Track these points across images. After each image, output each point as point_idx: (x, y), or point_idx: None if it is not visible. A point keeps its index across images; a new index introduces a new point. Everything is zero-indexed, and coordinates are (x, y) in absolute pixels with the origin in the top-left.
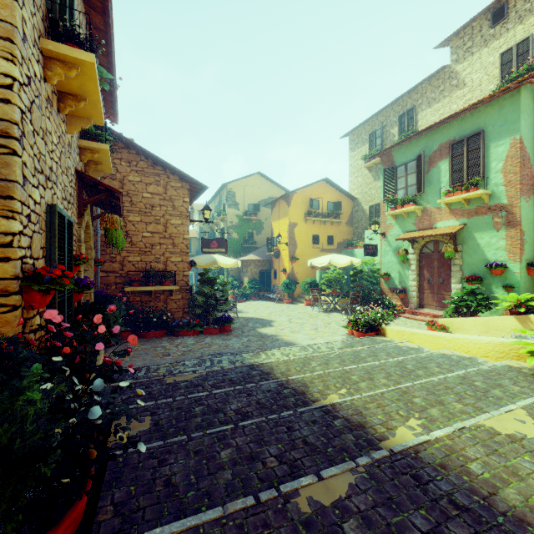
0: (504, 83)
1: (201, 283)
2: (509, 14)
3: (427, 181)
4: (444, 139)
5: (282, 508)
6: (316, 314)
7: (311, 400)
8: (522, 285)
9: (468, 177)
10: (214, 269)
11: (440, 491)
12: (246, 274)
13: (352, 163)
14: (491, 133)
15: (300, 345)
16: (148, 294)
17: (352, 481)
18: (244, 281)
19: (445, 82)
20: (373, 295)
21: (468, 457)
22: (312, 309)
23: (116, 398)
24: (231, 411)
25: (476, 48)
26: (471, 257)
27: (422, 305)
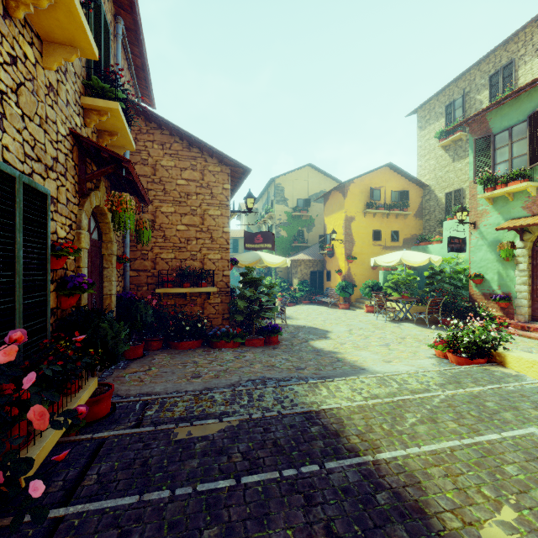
0: None
1: (243, 284)
2: None
3: None
4: None
5: None
6: (382, 324)
7: None
8: None
9: None
10: (261, 270)
11: None
12: (296, 276)
13: (422, 144)
14: None
15: (376, 375)
16: (182, 296)
17: None
18: (293, 283)
19: None
20: (461, 303)
21: None
22: (376, 318)
23: (91, 468)
24: None
25: None
26: None
27: (537, 318)
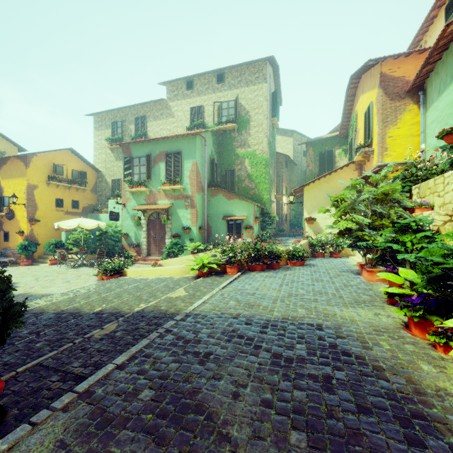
0: (192, 125)
1: None
2: (194, 88)
3: (153, 173)
4: (162, 149)
5: (88, 340)
6: (65, 270)
7: (85, 314)
8: (197, 238)
9: (174, 176)
10: None
11: (150, 316)
12: None
13: (97, 140)
14: (184, 154)
15: (61, 293)
16: None
17: (117, 325)
18: None
19: (164, 108)
20: (116, 250)
21: (161, 306)
22: (60, 267)
23: None
24: (25, 334)
25: (180, 97)
26: (175, 223)
27: (150, 254)
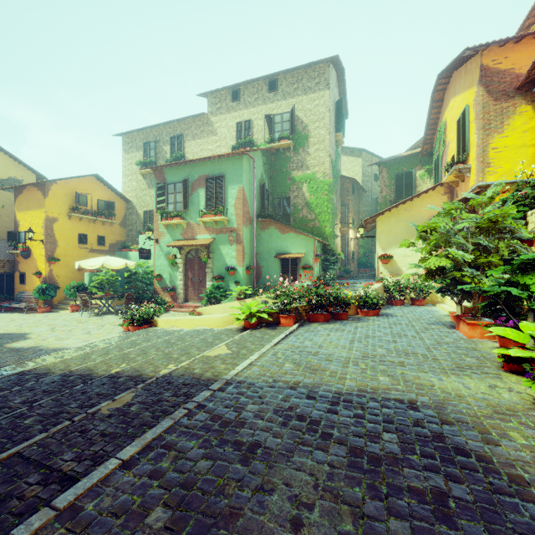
0: (238, 144)
1: None
2: (241, 99)
3: (191, 202)
4: (202, 173)
5: (92, 417)
6: (87, 318)
7: (98, 376)
8: (244, 281)
9: (216, 205)
10: None
11: (179, 383)
12: None
13: (126, 165)
14: (229, 178)
15: (76, 347)
16: None
17: (134, 395)
18: None
19: (204, 125)
20: (147, 295)
21: (195, 368)
22: (81, 315)
23: None
24: (16, 404)
25: (223, 111)
26: (218, 262)
27: (187, 300)
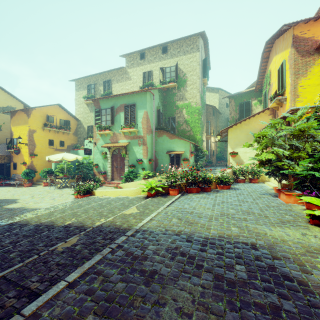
0: (144, 85)
1: None
2: (145, 58)
3: (115, 120)
4: (122, 103)
5: (51, 253)
6: (53, 190)
7: (57, 226)
8: (147, 168)
9: (131, 122)
10: None
11: (107, 231)
12: None
13: (77, 98)
14: (138, 106)
15: (45, 208)
16: None
17: (78, 238)
18: None
19: (123, 74)
20: (89, 176)
21: (117, 222)
22: (49, 188)
23: None
24: (6, 244)
25: (135, 65)
26: (132, 156)
27: (113, 179)
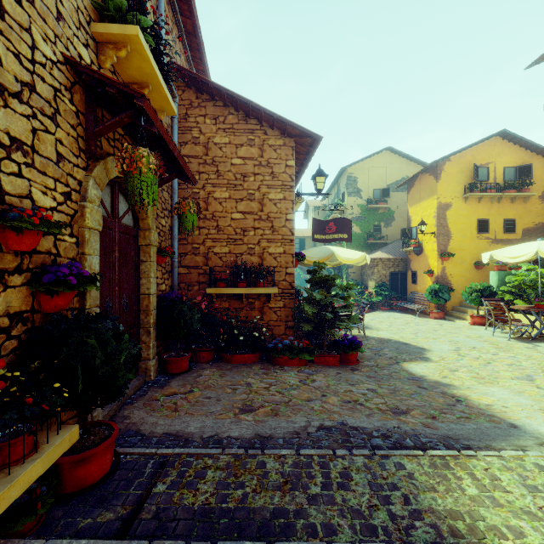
0: None
1: (311, 285)
2: None
3: None
4: None
5: None
6: (505, 342)
7: None
8: None
9: None
10: (330, 271)
11: None
12: (371, 277)
13: None
14: None
15: None
16: (238, 298)
17: None
18: (368, 286)
19: None
20: None
21: None
22: (492, 333)
23: None
24: None
25: None
26: None
27: None
